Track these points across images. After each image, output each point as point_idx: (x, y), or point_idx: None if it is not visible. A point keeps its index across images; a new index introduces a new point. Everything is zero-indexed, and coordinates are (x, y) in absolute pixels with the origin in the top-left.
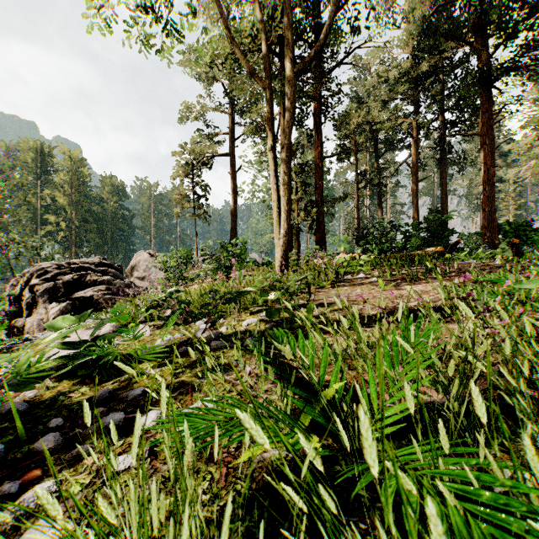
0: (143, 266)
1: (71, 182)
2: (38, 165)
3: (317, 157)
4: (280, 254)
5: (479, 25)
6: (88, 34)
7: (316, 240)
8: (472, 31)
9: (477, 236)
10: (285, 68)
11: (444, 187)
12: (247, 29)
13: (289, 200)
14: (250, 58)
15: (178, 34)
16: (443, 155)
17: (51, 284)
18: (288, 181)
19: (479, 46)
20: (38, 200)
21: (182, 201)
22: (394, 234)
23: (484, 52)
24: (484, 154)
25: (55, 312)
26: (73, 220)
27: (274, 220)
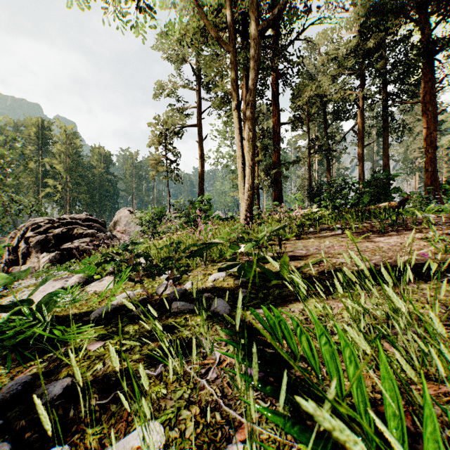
0: (124, 221)
1: (66, 151)
2: (39, 138)
3: (275, 123)
4: (245, 208)
5: (423, 2)
6: (68, 8)
7: (274, 198)
8: (416, 8)
9: (417, 194)
10: (250, 27)
11: (386, 151)
12: (213, 5)
13: (253, 156)
14: None
15: (150, 10)
16: (385, 123)
17: (43, 236)
18: (253, 137)
19: (422, 22)
20: (39, 166)
21: (157, 166)
22: (348, 191)
23: (427, 27)
24: (427, 120)
25: (45, 261)
26: (68, 183)
27: (239, 175)
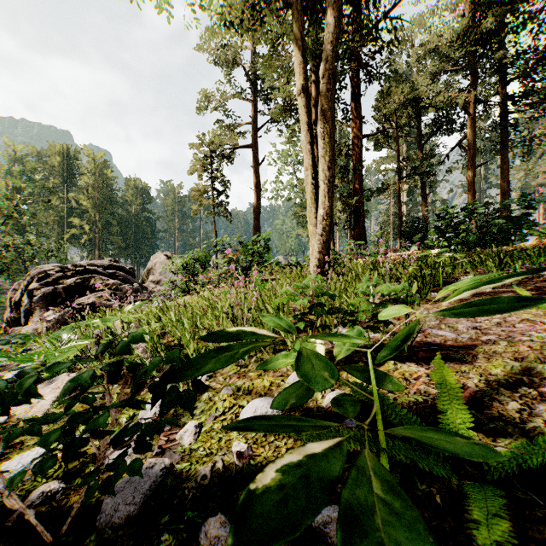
0: (159, 269)
1: (94, 184)
2: (64, 169)
3: (356, 135)
4: (318, 248)
5: None
6: None
7: (354, 236)
8: None
9: None
10: None
11: (505, 174)
12: None
13: (332, 162)
14: (273, 7)
15: None
16: (504, 136)
17: (50, 288)
18: (331, 131)
19: None
20: (64, 203)
21: (200, 198)
22: (470, 223)
23: None
24: None
25: (49, 322)
26: (97, 223)
27: (308, 197)
